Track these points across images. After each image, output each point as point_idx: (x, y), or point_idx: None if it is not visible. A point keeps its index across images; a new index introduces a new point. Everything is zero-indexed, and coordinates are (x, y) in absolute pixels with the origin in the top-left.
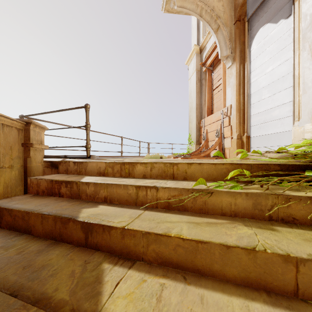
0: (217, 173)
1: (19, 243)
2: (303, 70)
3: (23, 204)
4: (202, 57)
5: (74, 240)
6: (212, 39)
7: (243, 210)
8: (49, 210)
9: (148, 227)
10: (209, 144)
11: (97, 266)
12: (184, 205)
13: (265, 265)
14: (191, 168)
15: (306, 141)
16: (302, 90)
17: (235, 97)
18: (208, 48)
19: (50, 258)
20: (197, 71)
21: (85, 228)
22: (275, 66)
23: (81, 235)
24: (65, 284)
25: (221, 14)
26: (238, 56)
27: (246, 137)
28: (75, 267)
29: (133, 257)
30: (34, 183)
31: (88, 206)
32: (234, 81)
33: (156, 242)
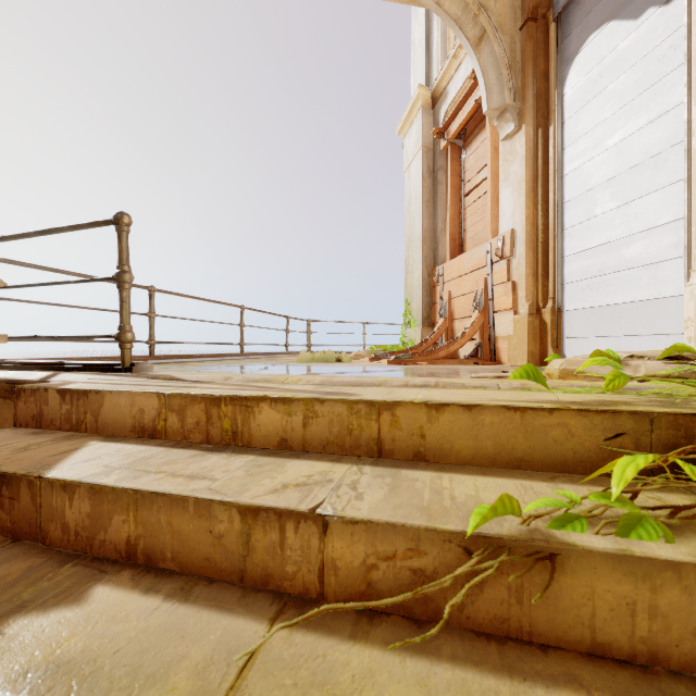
0: (529, 442)
1: None
2: None
3: None
4: (436, 116)
5: None
6: (462, 71)
7: (687, 639)
8: None
9: None
10: (456, 326)
11: None
12: (430, 597)
13: None
14: (439, 421)
15: None
16: None
17: (524, 211)
18: (452, 95)
19: None
20: (425, 151)
21: None
22: (633, 130)
23: None
24: None
25: (490, 1)
26: (530, 109)
27: (552, 312)
28: None
29: None
30: None
31: (47, 598)
32: (520, 171)
33: None
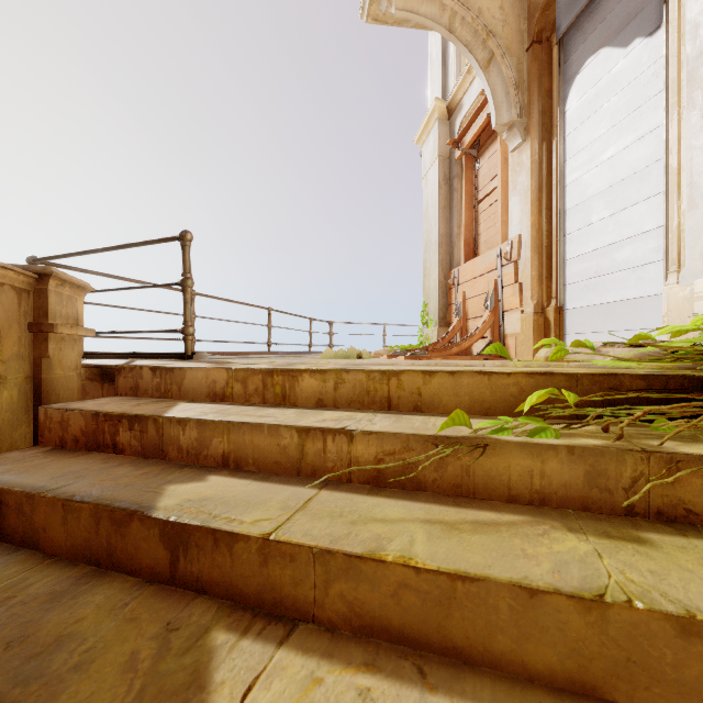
0: (494, 397)
1: (6, 574)
2: (691, 154)
3: (21, 474)
4: (452, 126)
5: (143, 567)
6: (476, 86)
7: (561, 489)
8: (85, 490)
9: (329, 537)
10: (470, 326)
11: (197, 640)
12: (415, 476)
13: (630, 642)
14: (432, 384)
15: (702, 320)
16: (688, 201)
17: (530, 218)
18: (467, 107)
19: (79, 617)
20: (441, 160)
21: (171, 537)
22: (623, 146)
23: (160, 555)
24: (109, 693)
25: (498, 27)
26: (536, 124)
27: (555, 310)
28: (140, 643)
29: (290, 611)
30: (55, 420)
31: (183, 479)
32: (527, 181)
33: (347, 576)
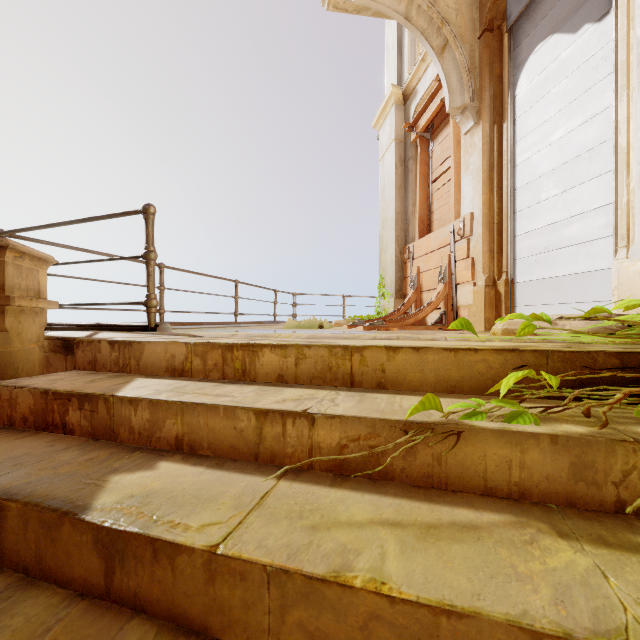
0: (460, 374)
1: None
2: None
3: None
4: (407, 112)
5: (75, 577)
6: (430, 73)
7: (543, 482)
8: (18, 483)
9: (286, 550)
10: (424, 297)
11: None
12: (382, 464)
13: None
14: (396, 360)
15: None
16: (639, 178)
17: (482, 197)
18: (421, 93)
19: None
20: (397, 143)
21: (105, 544)
22: (572, 127)
23: (93, 564)
24: None
25: (452, 15)
26: (487, 108)
27: (505, 283)
28: None
29: (240, 639)
30: (3, 398)
31: (130, 467)
32: (478, 162)
33: (307, 601)
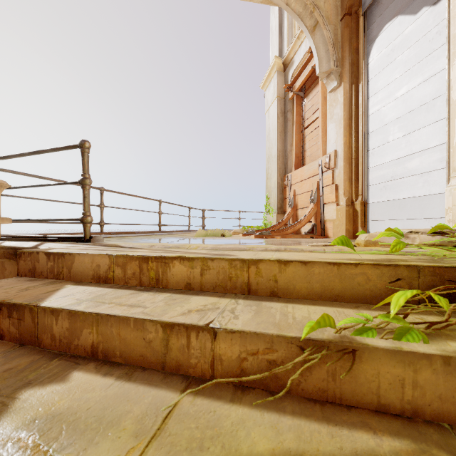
0: (342, 285)
1: None
2: None
3: None
4: (286, 76)
5: None
6: (303, 48)
7: (435, 401)
8: None
9: None
10: (299, 213)
11: None
12: (279, 377)
13: None
14: (286, 272)
15: None
16: None
17: (343, 139)
18: (297, 63)
19: None
20: (279, 99)
21: None
22: (413, 86)
23: None
24: None
25: (321, 2)
26: (347, 72)
27: (361, 203)
28: None
29: None
30: None
31: (44, 379)
32: (340, 113)
33: None
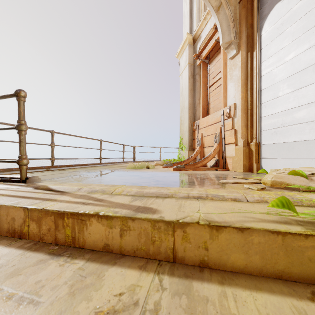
0: (288, 259)
1: None
2: None
3: None
4: (195, 48)
5: None
6: (208, 26)
7: None
8: None
9: None
10: (205, 150)
11: None
12: None
13: None
14: (219, 239)
15: None
16: None
17: (241, 94)
18: (203, 38)
19: None
20: (190, 65)
21: None
22: (300, 51)
23: None
24: None
25: None
26: (244, 43)
27: (255, 145)
28: None
29: None
30: None
31: None
32: (239, 74)
33: None
